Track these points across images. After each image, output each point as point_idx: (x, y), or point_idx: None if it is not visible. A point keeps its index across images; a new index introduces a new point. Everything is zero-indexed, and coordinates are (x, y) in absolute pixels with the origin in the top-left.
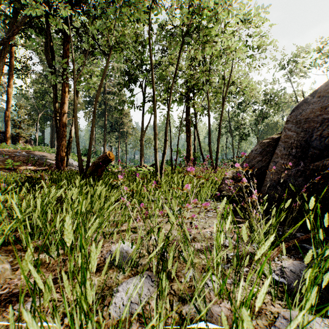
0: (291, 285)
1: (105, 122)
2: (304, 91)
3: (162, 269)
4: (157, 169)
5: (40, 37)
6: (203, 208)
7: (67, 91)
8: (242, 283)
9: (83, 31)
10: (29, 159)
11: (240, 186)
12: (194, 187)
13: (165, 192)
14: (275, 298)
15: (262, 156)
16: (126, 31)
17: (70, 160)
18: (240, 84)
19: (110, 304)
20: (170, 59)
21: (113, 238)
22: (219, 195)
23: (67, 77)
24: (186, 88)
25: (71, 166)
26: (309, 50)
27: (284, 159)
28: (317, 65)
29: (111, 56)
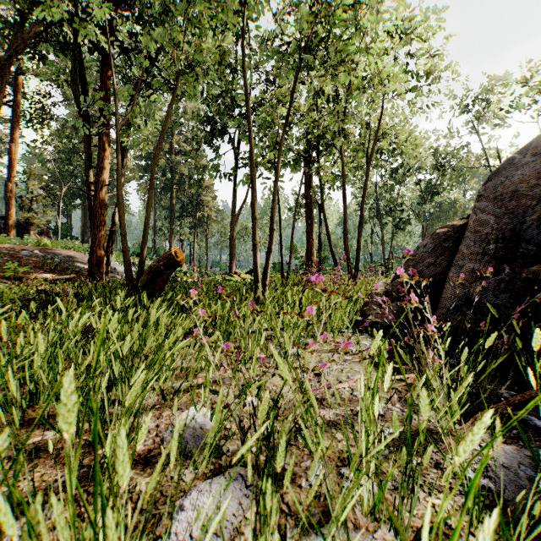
0: (504, 492)
1: (171, 201)
2: (500, 149)
3: (265, 472)
4: (257, 278)
5: (64, 59)
6: (342, 352)
7: (108, 148)
8: (430, 514)
9: (134, 49)
10: (44, 261)
11: (399, 307)
12: (320, 309)
13: (271, 317)
14: (478, 522)
15: (436, 255)
16: (205, 45)
17: (114, 263)
18: (396, 136)
19: (165, 540)
20: (279, 95)
21: (179, 401)
22: (363, 322)
23: (108, 125)
24: (307, 143)
25: (116, 274)
26: (508, 82)
27: (475, 261)
28: (522, 106)
29: (180, 89)
